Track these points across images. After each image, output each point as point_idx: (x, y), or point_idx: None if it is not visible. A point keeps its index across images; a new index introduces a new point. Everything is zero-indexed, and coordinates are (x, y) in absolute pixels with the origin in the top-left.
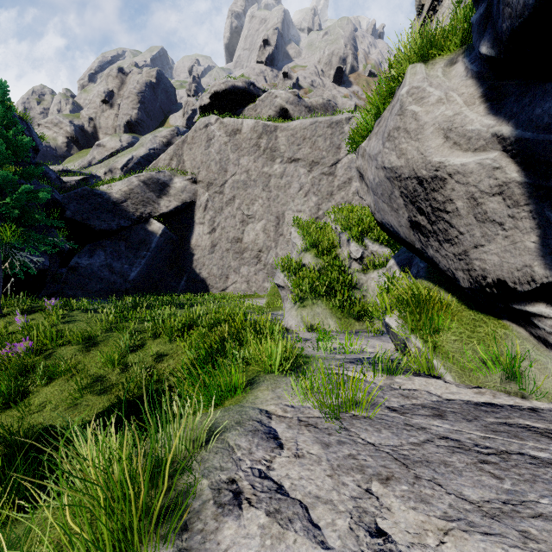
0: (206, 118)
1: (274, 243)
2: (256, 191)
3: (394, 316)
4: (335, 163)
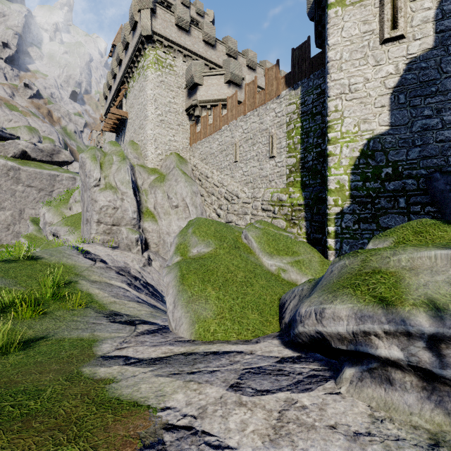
0: None
1: (19, 222)
2: (7, 196)
3: None
4: (52, 191)
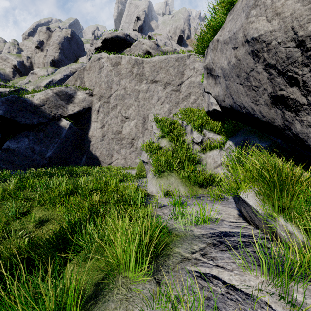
0: (98, 54)
1: (142, 134)
2: (130, 101)
3: (249, 191)
4: (181, 83)
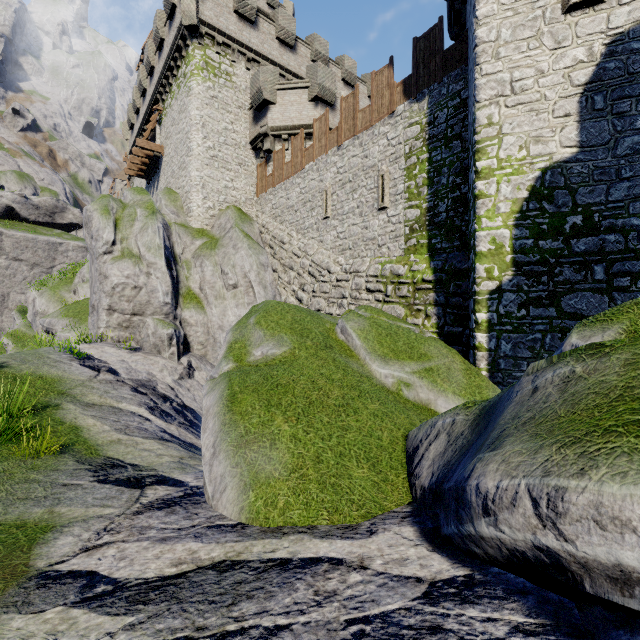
0: None
1: (0, 313)
2: None
3: None
4: (52, 267)
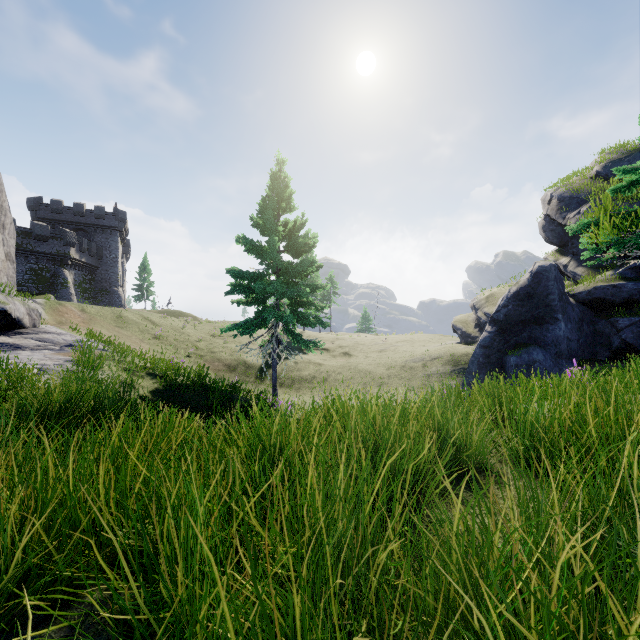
0: None
1: None
2: None
3: None
4: None
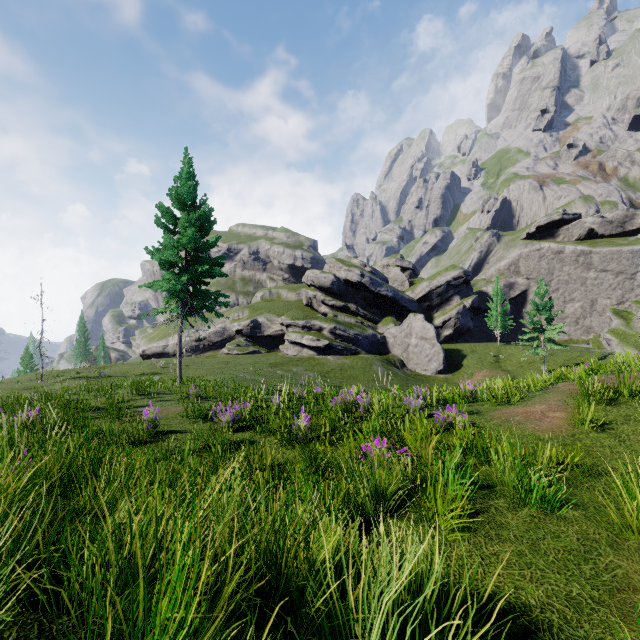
0: (537, 245)
1: (589, 315)
2: (575, 286)
3: None
4: (635, 273)
